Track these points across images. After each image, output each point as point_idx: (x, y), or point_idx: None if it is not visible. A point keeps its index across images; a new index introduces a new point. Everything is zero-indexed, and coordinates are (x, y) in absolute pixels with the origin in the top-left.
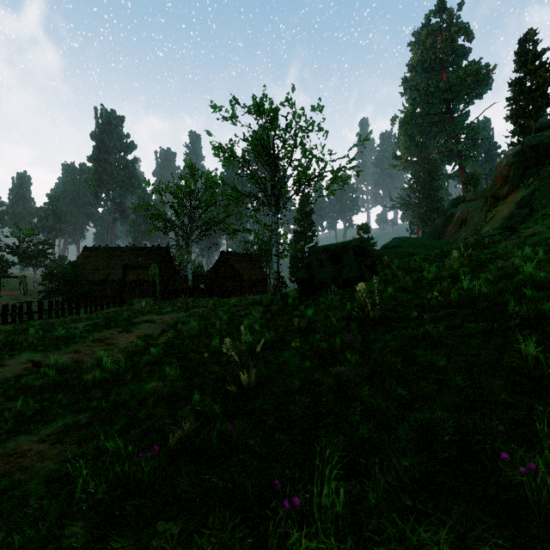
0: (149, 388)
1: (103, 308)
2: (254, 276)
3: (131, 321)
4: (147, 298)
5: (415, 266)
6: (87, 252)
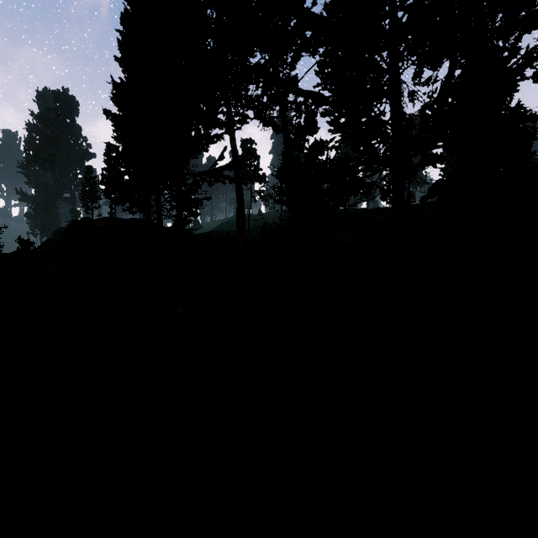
0: None
1: None
2: None
3: None
4: None
5: None
6: None
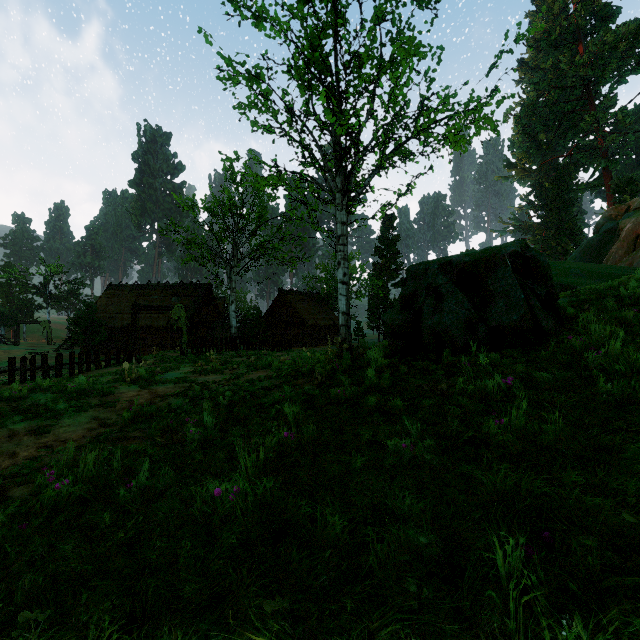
0: None
1: (100, 367)
2: (322, 321)
3: (80, 402)
4: (174, 351)
5: None
6: (111, 290)
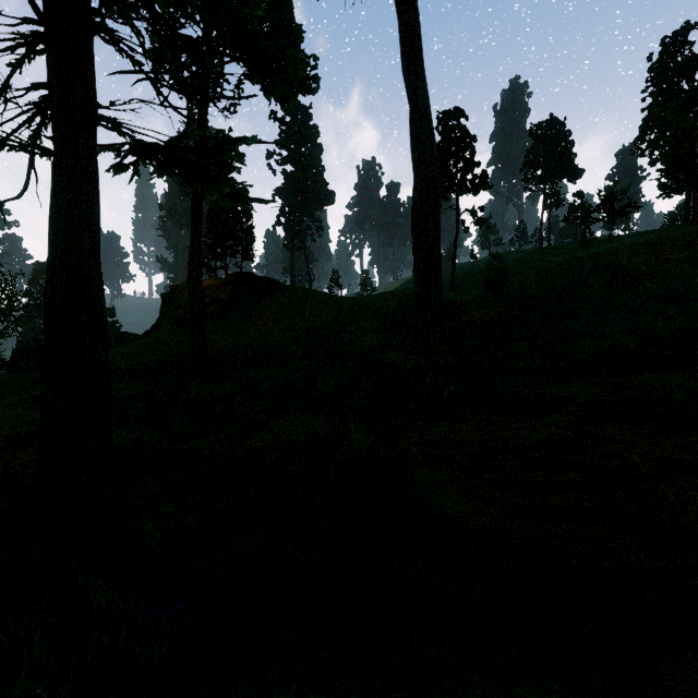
0: None
1: None
2: None
3: None
4: None
5: None
6: None
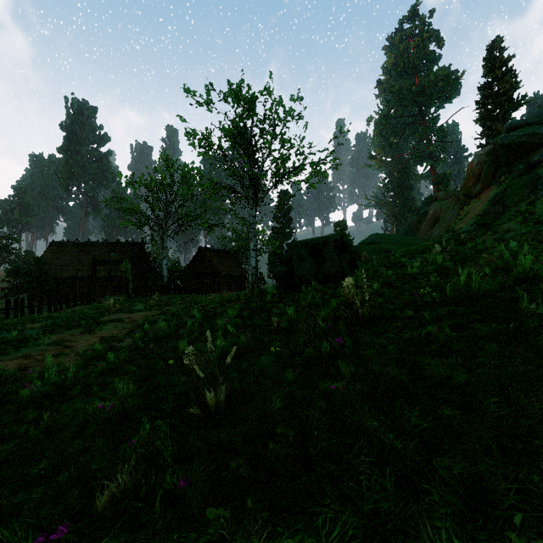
0: (96, 406)
1: (69, 307)
2: (233, 272)
3: (96, 321)
4: (119, 295)
5: (395, 262)
6: (54, 247)
